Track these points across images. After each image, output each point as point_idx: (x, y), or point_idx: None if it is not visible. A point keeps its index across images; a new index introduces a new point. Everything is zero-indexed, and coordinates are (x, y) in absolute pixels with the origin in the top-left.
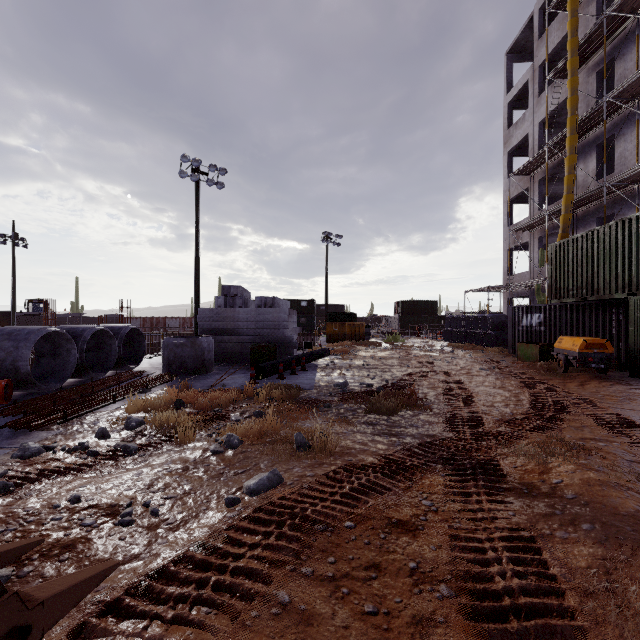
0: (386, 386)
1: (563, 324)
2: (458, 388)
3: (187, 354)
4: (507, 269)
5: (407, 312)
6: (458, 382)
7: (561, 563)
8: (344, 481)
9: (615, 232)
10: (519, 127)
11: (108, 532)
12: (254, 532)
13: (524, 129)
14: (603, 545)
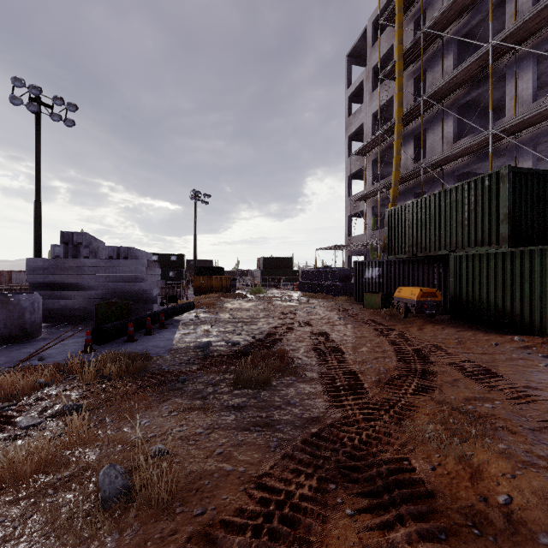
0: (253, 344)
1: (397, 276)
2: (325, 341)
3: None
4: (348, 232)
5: (268, 267)
6: (323, 334)
7: None
8: None
9: (439, 200)
10: (357, 117)
11: None
12: None
13: (361, 119)
14: None
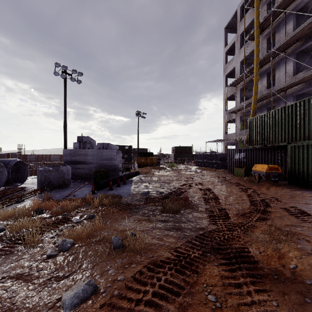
0: (171, 193)
1: (255, 158)
2: (209, 193)
3: (53, 176)
4: (225, 131)
5: (178, 152)
6: (208, 189)
7: None
8: (148, 283)
9: (281, 112)
10: (231, 63)
11: None
12: None
13: (233, 64)
14: None
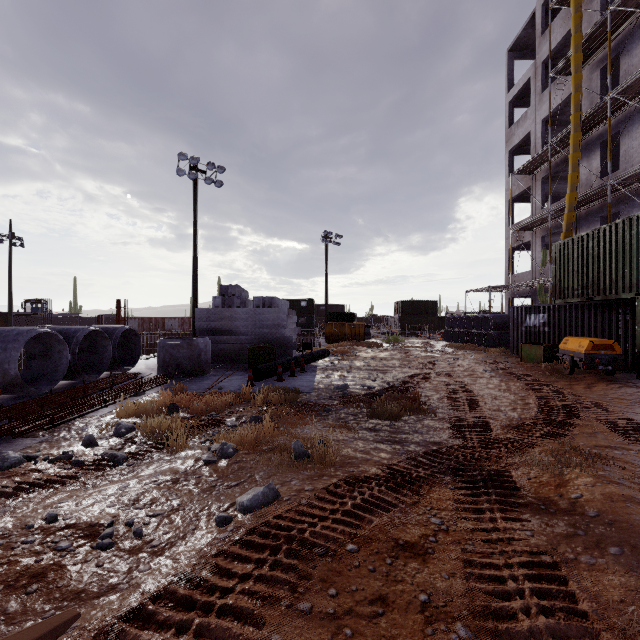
0: (388, 389)
1: (568, 324)
2: (462, 391)
3: (183, 355)
4: (509, 269)
5: (407, 312)
6: (462, 384)
7: (591, 596)
8: (346, 496)
9: (622, 230)
10: (521, 125)
11: (84, 557)
12: (246, 559)
13: (526, 127)
14: (636, 573)
